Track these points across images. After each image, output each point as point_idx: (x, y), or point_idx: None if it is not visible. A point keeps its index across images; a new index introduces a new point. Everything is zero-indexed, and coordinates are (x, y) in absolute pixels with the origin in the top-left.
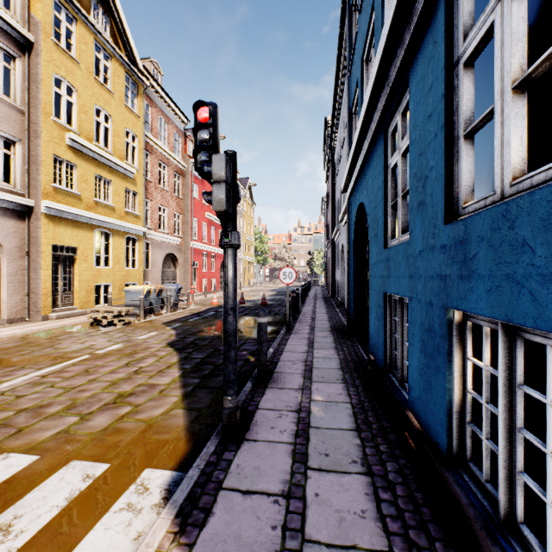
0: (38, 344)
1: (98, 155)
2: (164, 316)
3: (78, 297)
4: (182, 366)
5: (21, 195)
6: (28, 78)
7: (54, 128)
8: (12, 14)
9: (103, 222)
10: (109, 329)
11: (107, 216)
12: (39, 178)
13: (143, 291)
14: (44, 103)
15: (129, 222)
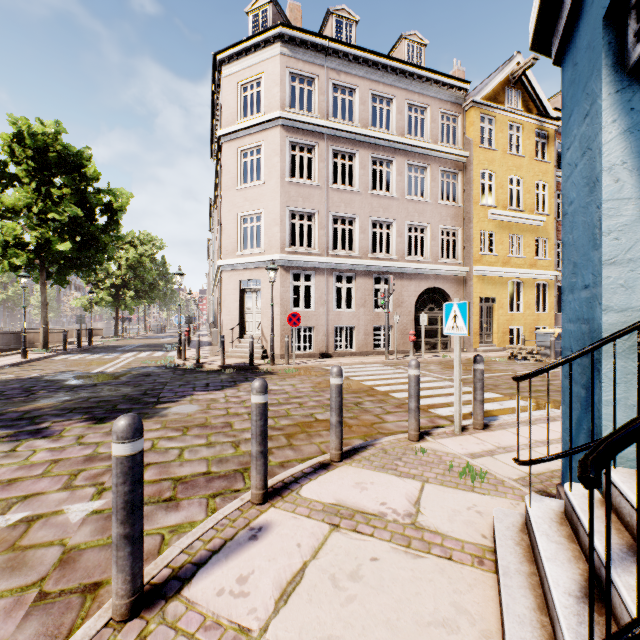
0: None
1: (511, 218)
2: None
3: (495, 336)
4: None
5: (460, 265)
6: (464, 182)
7: (480, 211)
8: (456, 145)
9: (515, 274)
10: (523, 362)
11: (518, 268)
12: (471, 251)
13: (553, 334)
14: (474, 196)
15: (539, 269)
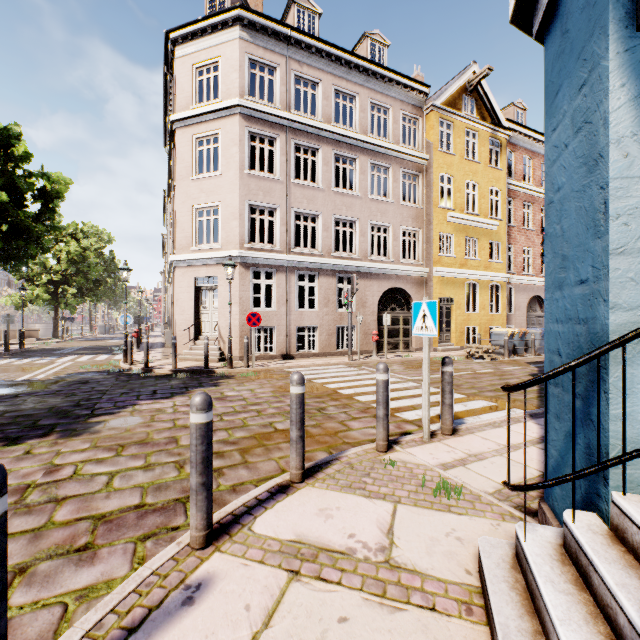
0: (438, 363)
1: (468, 221)
2: (527, 358)
3: (453, 336)
4: (539, 386)
5: (421, 266)
6: (425, 185)
7: (439, 214)
8: (417, 148)
9: (471, 275)
10: (480, 361)
11: (474, 270)
12: (431, 252)
13: (507, 333)
14: (434, 198)
15: (493, 271)
